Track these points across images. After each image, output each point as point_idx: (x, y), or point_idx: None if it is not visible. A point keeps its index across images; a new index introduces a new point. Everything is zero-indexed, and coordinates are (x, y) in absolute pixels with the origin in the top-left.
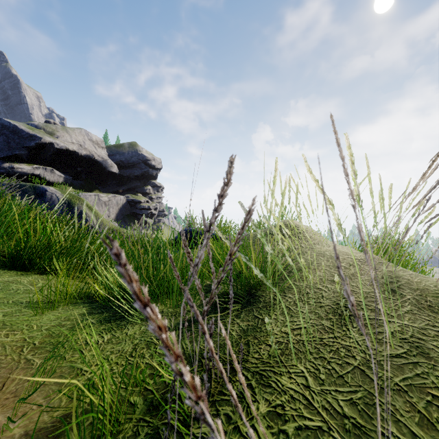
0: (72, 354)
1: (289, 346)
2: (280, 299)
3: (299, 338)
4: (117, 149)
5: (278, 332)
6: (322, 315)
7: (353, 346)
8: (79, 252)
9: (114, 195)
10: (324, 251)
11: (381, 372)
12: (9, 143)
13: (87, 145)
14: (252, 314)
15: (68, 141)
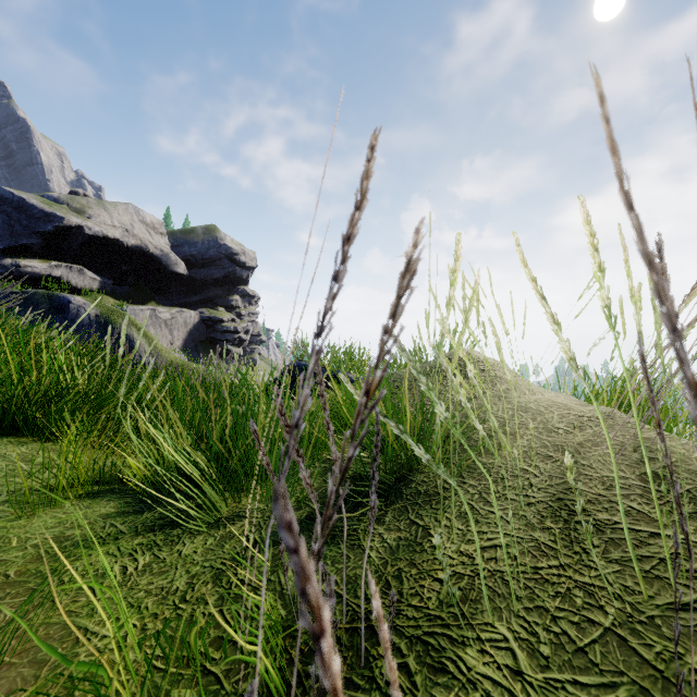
0: (74, 597)
1: (477, 583)
2: (463, 499)
3: (494, 567)
4: (185, 236)
5: (455, 553)
6: (533, 520)
7: (598, 584)
8: (113, 402)
9: (180, 310)
10: (527, 402)
11: (659, 642)
12: (13, 227)
13: (137, 229)
14: (405, 517)
15: (106, 224)
